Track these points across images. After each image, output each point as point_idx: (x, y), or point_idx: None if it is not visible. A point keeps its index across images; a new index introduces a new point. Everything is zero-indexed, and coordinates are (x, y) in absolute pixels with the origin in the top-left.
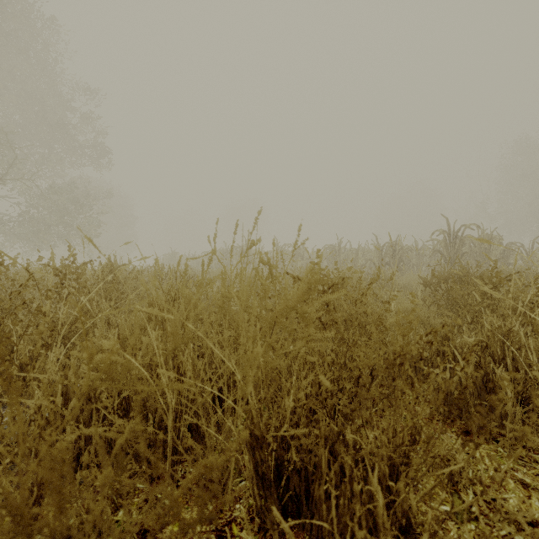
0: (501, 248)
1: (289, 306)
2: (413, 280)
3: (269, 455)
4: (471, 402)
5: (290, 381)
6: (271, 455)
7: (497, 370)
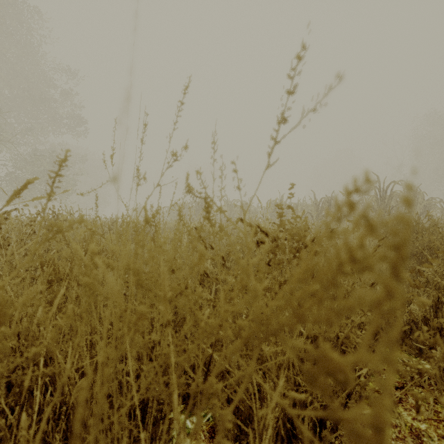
0: (425, 203)
1: (258, 313)
2: None
3: None
4: None
5: None
6: None
7: None
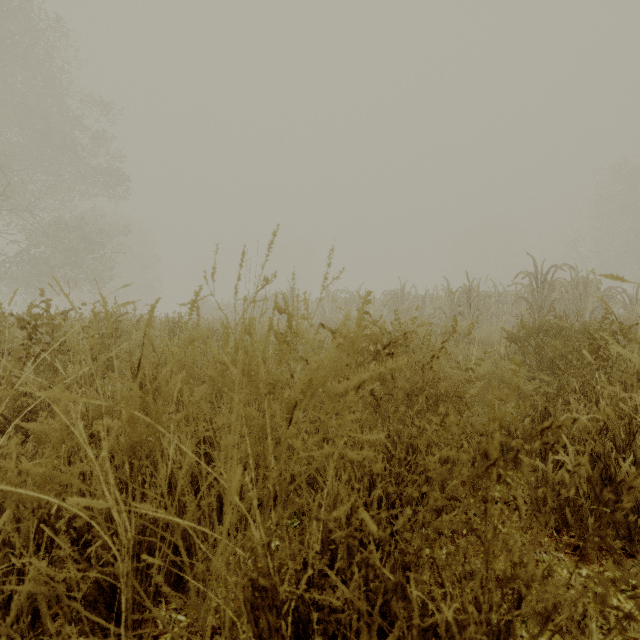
0: (599, 294)
1: (314, 380)
2: (493, 332)
3: (284, 618)
4: (587, 510)
5: (319, 495)
6: (287, 617)
7: (623, 464)
